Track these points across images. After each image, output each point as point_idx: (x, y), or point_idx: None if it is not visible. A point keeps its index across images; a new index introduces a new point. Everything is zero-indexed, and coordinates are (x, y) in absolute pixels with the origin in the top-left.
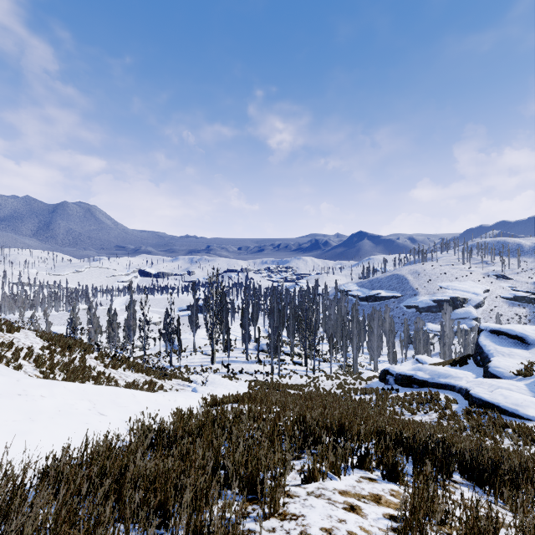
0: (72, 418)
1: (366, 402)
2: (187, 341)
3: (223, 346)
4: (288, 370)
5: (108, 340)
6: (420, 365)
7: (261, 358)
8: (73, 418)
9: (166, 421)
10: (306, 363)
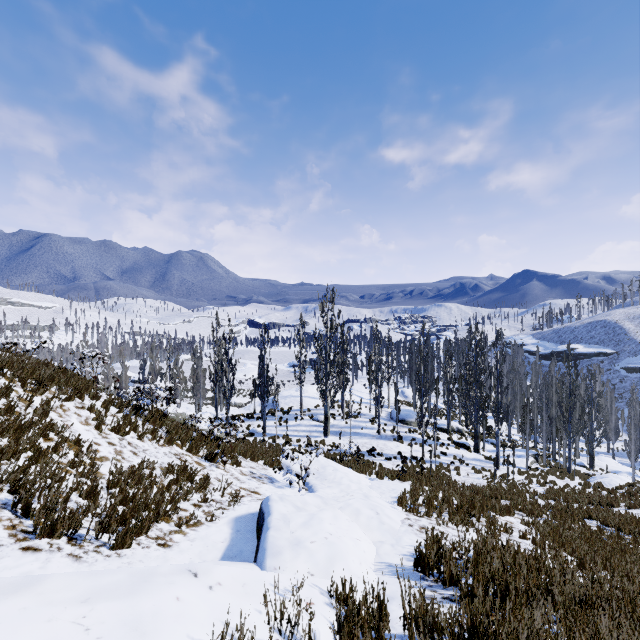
0: None
1: None
2: (292, 400)
3: (342, 410)
4: (449, 457)
5: (192, 392)
6: None
7: (400, 432)
8: None
9: None
10: (476, 446)
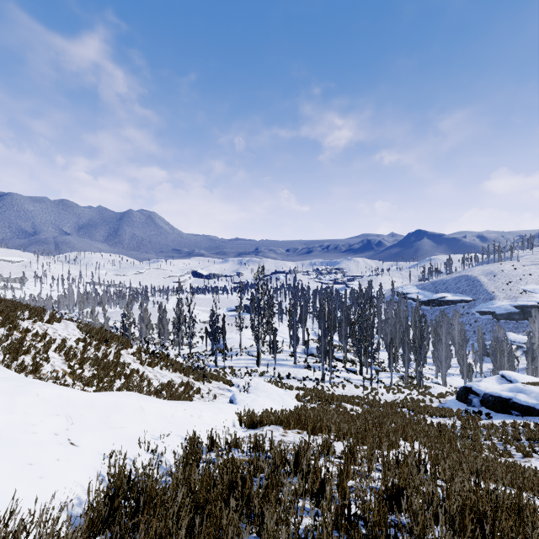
0: (10, 453)
1: (450, 430)
2: (233, 341)
3: (270, 348)
4: (341, 378)
5: (158, 336)
6: (520, 385)
7: (310, 362)
8: (11, 453)
9: (151, 475)
10: (361, 371)
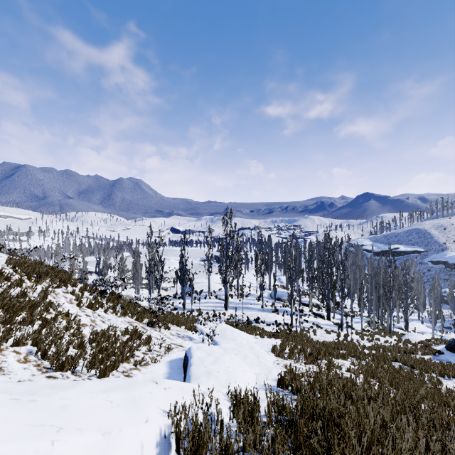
0: None
1: None
2: (203, 285)
3: (237, 292)
4: (310, 323)
5: (133, 280)
6: None
7: (277, 306)
8: None
9: None
10: (328, 316)
